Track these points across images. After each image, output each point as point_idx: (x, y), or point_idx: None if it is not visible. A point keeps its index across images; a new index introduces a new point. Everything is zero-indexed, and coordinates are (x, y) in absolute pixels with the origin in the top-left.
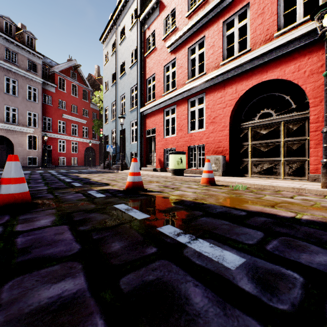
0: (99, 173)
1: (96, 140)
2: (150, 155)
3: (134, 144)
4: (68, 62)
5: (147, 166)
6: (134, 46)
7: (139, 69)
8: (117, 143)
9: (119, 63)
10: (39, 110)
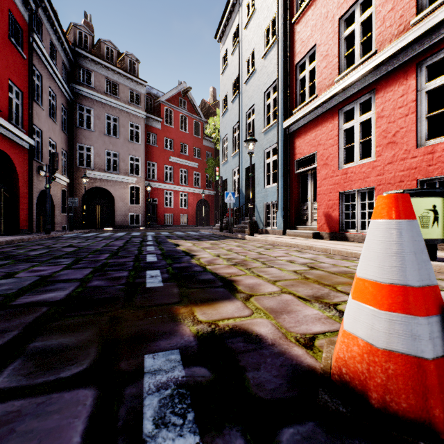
0: (213, 240)
1: (211, 190)
2: (303, 206)
3: (271, 188)
4: (176, 87)
5: (297, 228)
6: (270, 15)
7: (281, 50)
8: (241, 190)
9: (245, 58)
10: (142, 153)
